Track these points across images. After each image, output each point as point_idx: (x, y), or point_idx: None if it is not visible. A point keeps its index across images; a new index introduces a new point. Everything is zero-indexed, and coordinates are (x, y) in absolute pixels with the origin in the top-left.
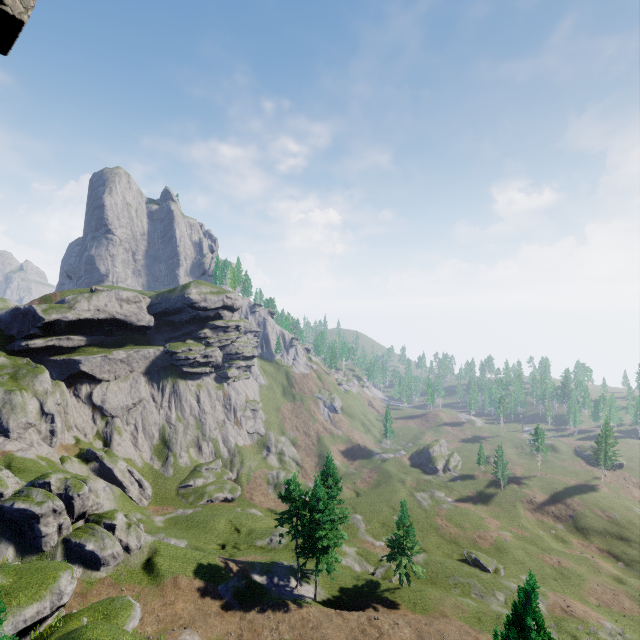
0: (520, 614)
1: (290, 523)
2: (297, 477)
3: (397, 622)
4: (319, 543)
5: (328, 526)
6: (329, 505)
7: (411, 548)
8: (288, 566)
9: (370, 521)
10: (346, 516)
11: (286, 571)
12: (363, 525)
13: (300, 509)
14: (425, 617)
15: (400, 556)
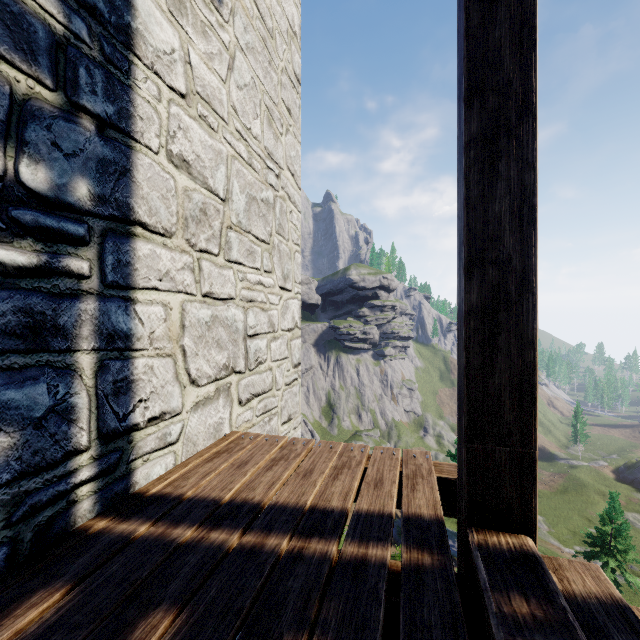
0: None
1: None
2: None
3: None
4: None
5: None
6: None
7: (622, 551)
8: (453, 532)
9: (554, 525)
10: None
11: (451, 534)
12: (544, 526)
13: None
14: None
15: (604, 556)
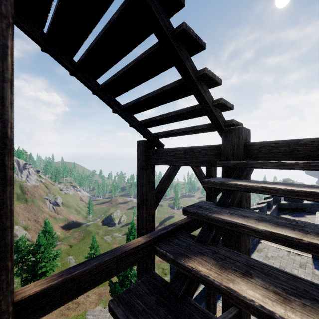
0: (128, 238)
1: (16, 267)
2: (22, 237)
3: (88, 295)
4: (39, 271)
5: (46, 260)
6: (46, 247)
7: None
8: None
9: (78, 257)
10: (60, 253)
11: None
12: (73, 260)
13: (24, 255)
14: (104, 287)
15: None
